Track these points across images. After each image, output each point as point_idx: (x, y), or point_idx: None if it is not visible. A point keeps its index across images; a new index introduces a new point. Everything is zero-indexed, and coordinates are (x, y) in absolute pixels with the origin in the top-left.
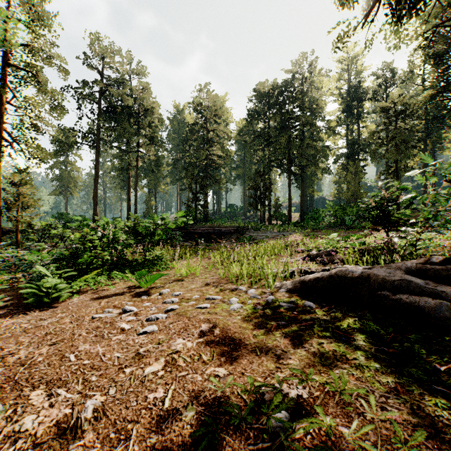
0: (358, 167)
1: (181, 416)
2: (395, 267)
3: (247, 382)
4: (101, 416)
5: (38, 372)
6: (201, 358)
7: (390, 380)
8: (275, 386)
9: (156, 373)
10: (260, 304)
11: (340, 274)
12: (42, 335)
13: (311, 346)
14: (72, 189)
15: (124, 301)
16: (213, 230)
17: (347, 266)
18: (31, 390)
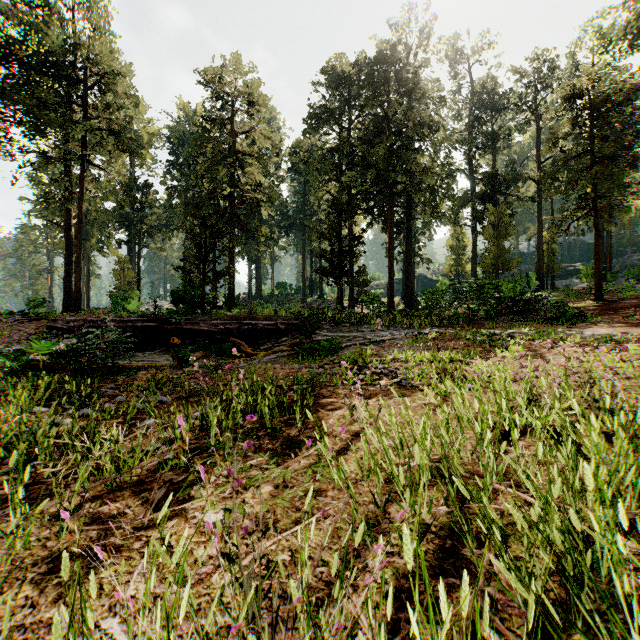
0: (502, 215)
1: None
2: None
3: None
4: None
5: None
6: None
7: None
8: None
9: None
10: None
11: None
12: None
13: None
14: None
15: None
16: (237, 326)
17: None
18: None
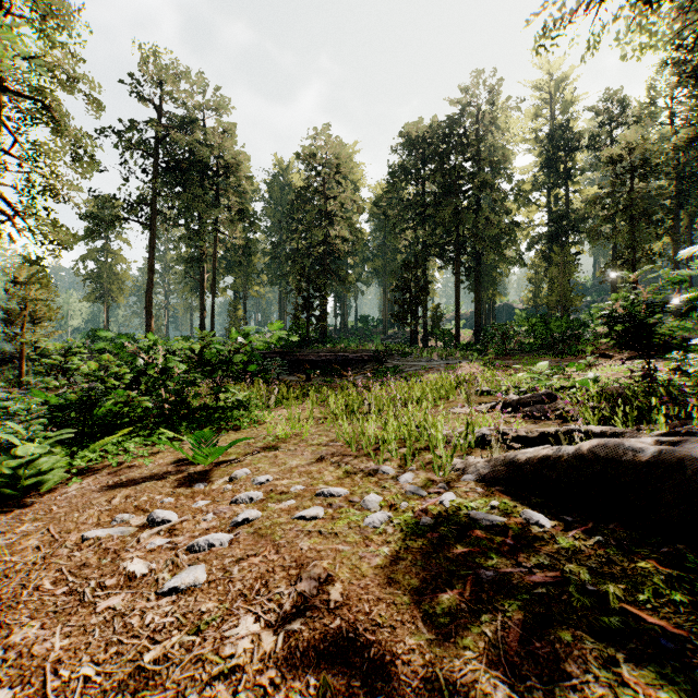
0: (567, 255)
1: None
2: None
3: None
4: None
5: None
6: None
7: None
8: None
9: None
10: (427, 511)
11: (604, 453)
12: None
13: (587, 671)
14: (115, 293)
15: (160, 494)
16: (334, 357)
17: (591, 428)
18: None
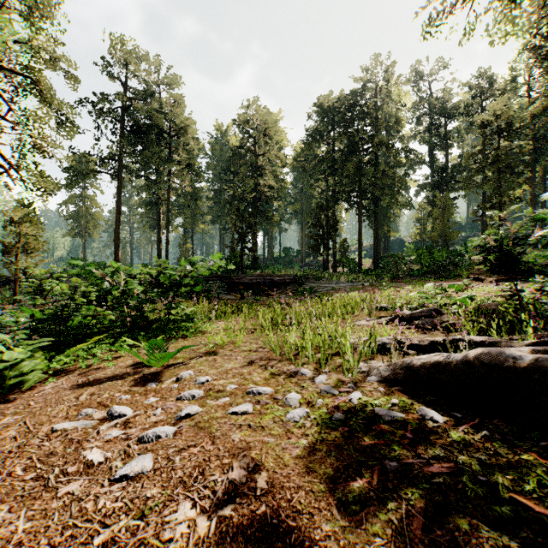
0: (447, 200)
1: None
2: None
3: None
4: None
5: None
6: None
7: None
8: None
9: None
10: (339, 408)
11: (488, 360)
12: None
13: None
14: (90, 230)
15: (119, 392)
16: (263, 280)
17: (472, 338)
18: None
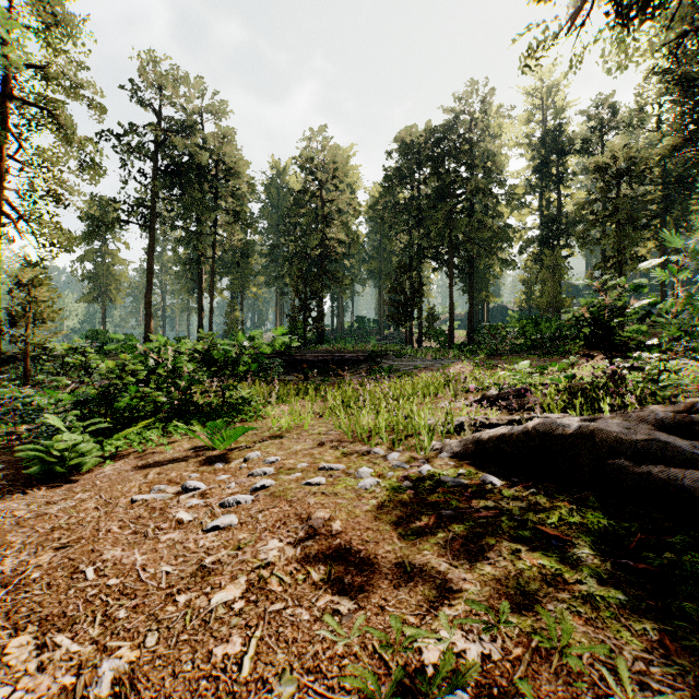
0: (558, 258)
1: (271, 695)
2: (636, 418)
3: (390, 626)
4: (127, 692)
5: (29, 600)
6: (310, 577)
7: (648, 627)
8: (441, 636)
9: (231, 604)
10: (408, 478)
11: (543, 429)
12: (46, 530)
13: (500, 556)
14: (112, 294)
15: (186, 471)
16: (331, 357)
17: (550, 415)
18: (12, 635)
